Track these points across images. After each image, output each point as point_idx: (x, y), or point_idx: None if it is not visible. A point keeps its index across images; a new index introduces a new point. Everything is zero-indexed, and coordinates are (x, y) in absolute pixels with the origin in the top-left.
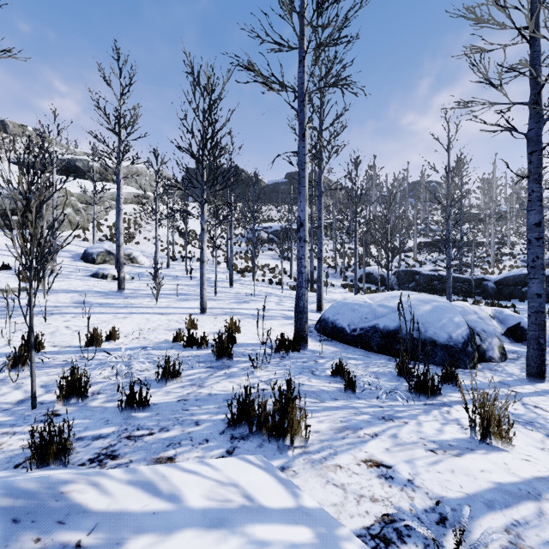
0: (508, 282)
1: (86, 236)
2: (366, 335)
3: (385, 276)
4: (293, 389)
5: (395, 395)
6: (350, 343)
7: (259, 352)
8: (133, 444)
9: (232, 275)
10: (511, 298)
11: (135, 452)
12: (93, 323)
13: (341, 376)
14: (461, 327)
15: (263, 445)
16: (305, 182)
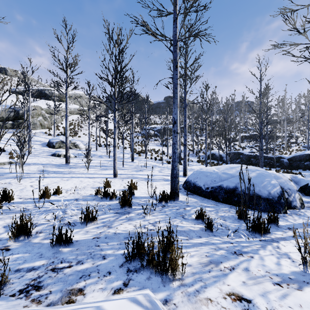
0: (296, 159)
1: (50, 132)
2: (215, 191)
3: (222, 155)
4: (172, 233)
5: (240, 234)
6: (205, 196)
7: (148, 202)
8: (55, 276)
9: (133, 155)
10: (298, 169)
11: (55, 283)
12: (47, 183)
13: (202, 219)
14: (276, 187)
15: (151, 278)
16: (177, 96)
